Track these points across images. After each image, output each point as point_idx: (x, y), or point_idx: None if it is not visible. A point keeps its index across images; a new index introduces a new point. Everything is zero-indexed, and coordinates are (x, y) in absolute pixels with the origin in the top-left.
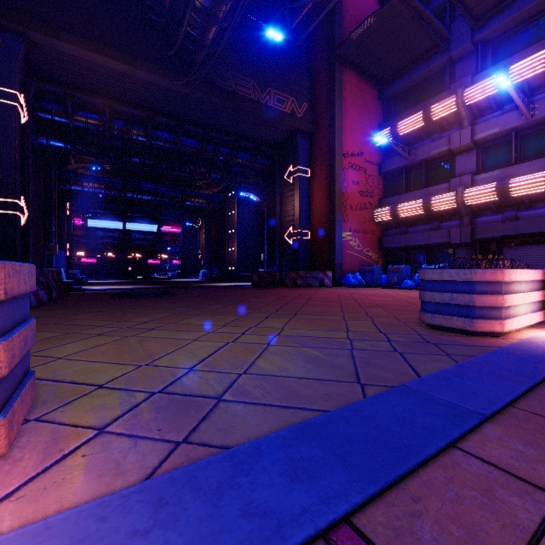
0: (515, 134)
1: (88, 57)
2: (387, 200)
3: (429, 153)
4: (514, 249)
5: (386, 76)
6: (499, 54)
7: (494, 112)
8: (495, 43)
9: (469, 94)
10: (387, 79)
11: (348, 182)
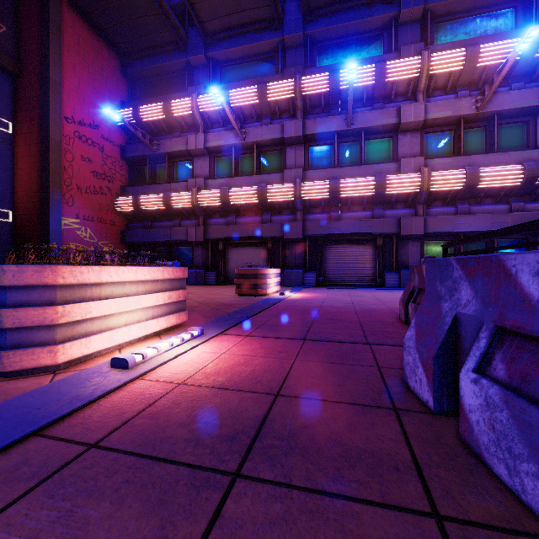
0: (235, 151)
1: None
2: (130, 189)
3: (171, 149)
4: (235, 250)
5: (128, 49)
6: (226, 77)
7: (221, 127)
8: (223, 67)
9: (202, 102)
10: (130, 54)
11: (74, 156)
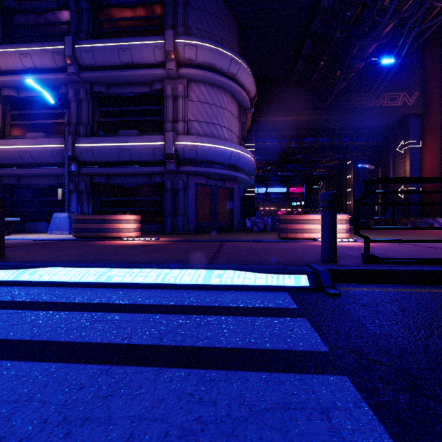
0: None
1: (279, 119)
2: None
3: None
4: None
5: None
6: None
7: None
8: None
9: None
10: None
11: None
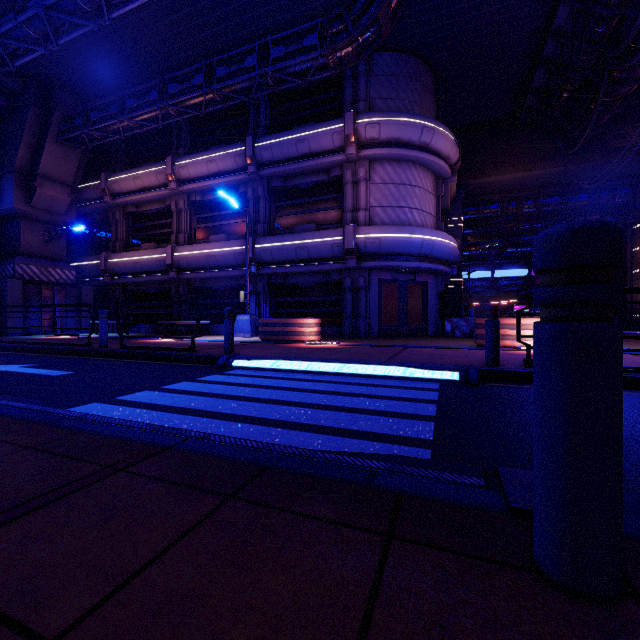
0: None
1: (500, 178)
2: None
3: None
4: None
5: None
6: None
7: None
8: None
9: None
10: None
11: None
